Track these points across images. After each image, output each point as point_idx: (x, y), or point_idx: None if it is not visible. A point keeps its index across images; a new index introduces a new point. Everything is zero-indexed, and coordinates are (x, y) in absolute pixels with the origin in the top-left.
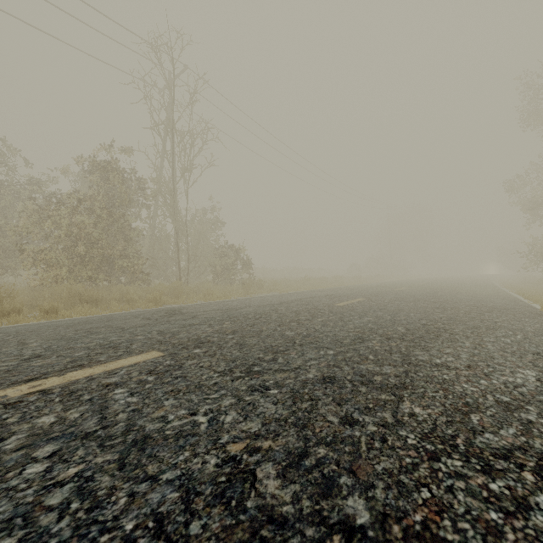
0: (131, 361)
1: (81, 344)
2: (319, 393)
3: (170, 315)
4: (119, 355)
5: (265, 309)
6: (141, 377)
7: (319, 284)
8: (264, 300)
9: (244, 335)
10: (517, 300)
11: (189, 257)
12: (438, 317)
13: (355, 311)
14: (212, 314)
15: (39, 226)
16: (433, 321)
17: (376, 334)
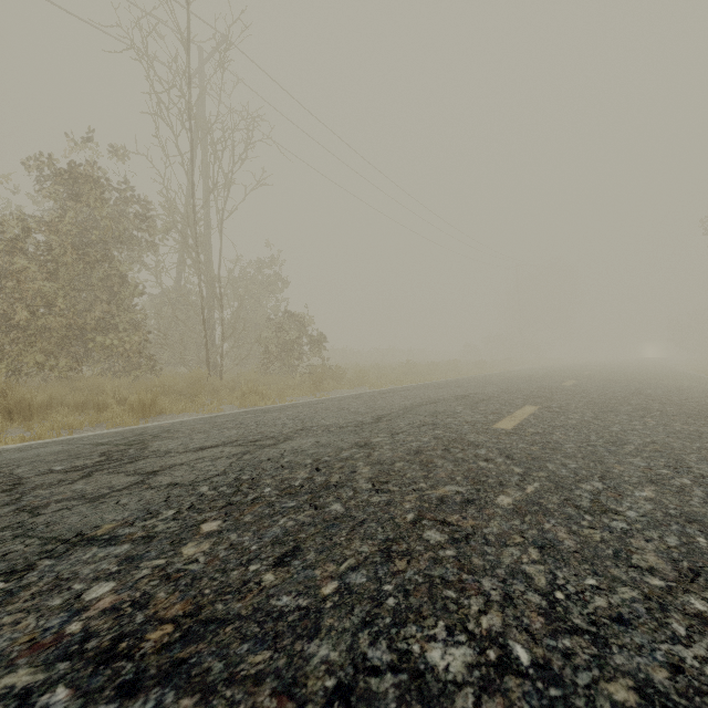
0: None
1: None
2: None
3: (97, 465)
4: None
5: (341, 441)
6: None
7: (428, 373)
8: (342, 410)
9: (211, 703)
10: None
11: (224, 331)
12: None
13: (565, 454)
14: (203, 464)
15: None
16: None
17: None
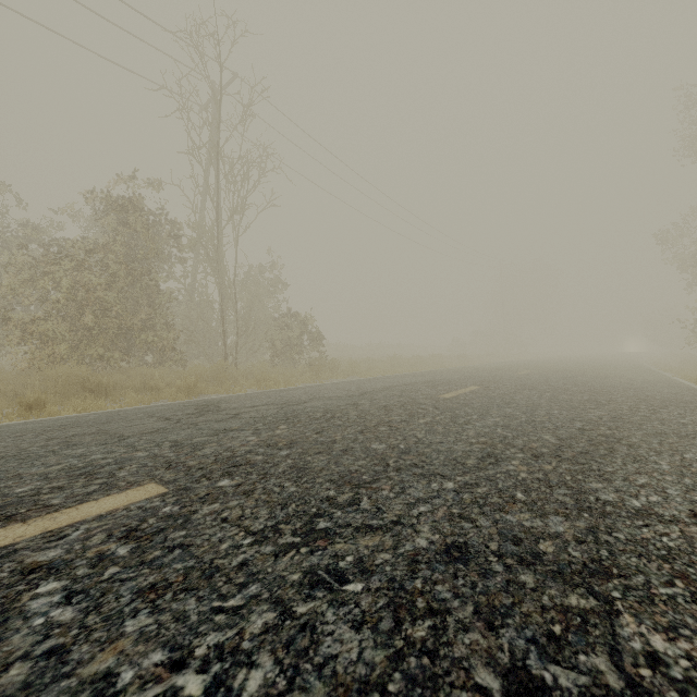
0: (103, 505)
1: (40, 467)
2: (444, 591)
3: (200, 412)
4: (89, 491)
5: (340, 403)
6: (106, 546)
7: (412, 366)
8: (339, 389)
9: (306, 450)
10: (691, 389)
11: (238, 329)
12: (595, 417)
13: (471, 407)
14: (262, 411)
15: (32, 286)
16: (592, 423)
17: (514, 448)
